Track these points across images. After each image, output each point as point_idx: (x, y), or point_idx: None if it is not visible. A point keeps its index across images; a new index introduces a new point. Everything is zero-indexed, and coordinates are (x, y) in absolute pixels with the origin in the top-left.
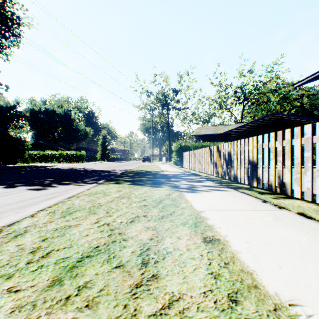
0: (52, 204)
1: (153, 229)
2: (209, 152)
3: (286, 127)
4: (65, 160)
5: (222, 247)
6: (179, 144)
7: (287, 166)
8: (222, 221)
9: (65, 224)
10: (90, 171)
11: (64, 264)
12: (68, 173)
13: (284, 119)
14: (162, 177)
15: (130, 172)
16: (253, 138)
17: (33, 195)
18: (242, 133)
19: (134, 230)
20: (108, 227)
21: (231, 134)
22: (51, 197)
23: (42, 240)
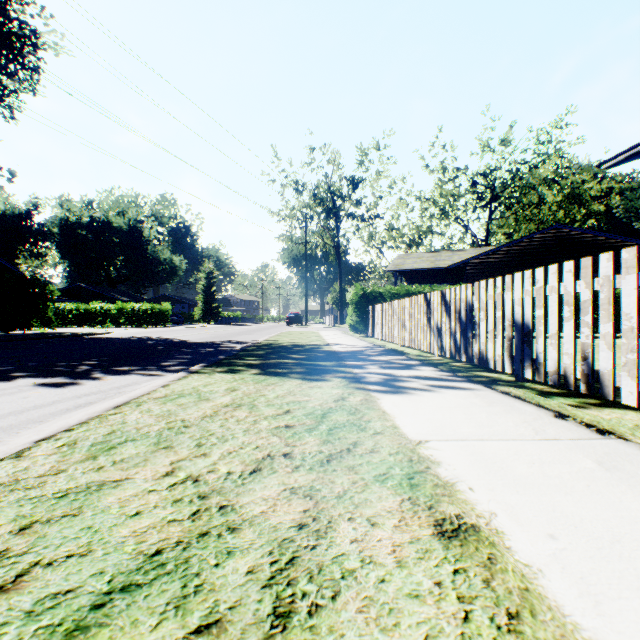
0: (76, 422)
1: (307, 494)
2: (424, 304)
3: (579, 254)
4: (129, 321)
5: (489, 556)
6: (360, 288)
7: (604, 334)
8: (473, 470)
9: (91, 479)
10: (178, 344)
11: (52, 620)
12: (130, 348)
13: (574, 238)
14: (327, 358)
15: (260, 347)
16: (524, 275)
17: (43, 399)
18: (489, 267)
19: (258, 496)
20: (196, 487)
21: (466, 269)
22: (82, 402)
23: (18, 531)
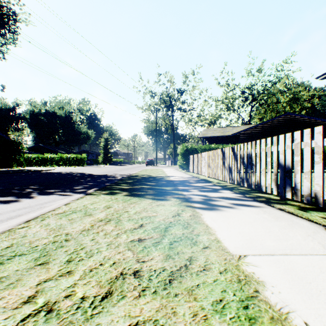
0: None
1: None
2: (221, 154)
3: (300, 128)
4: (64, 163)
5: None
6: (185, 146)
7: None
8: (296, 294)
9: None
10: (86, 176)
11: None
12: (60, 178)
13: (297, 120)
14: (167, 185)
15: (130, 178)
16: (286, 136)
17: None
18: (252, 135)
19: None
20: (46, 322)
21: (240, 136)
22: (13, 215)
23: None
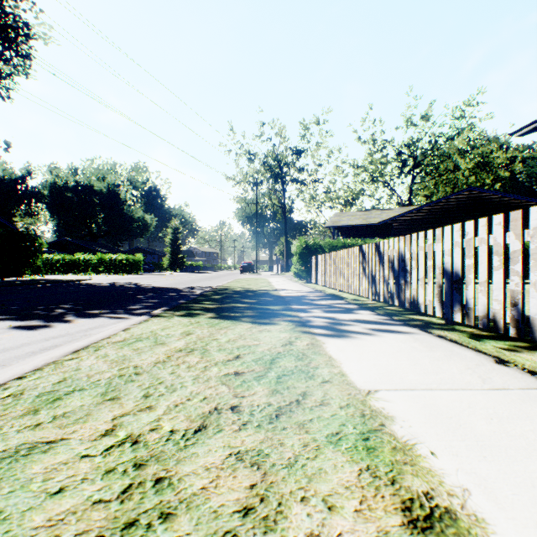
0: (31, 368)
1: (254, 462)
2: (360, 255)
3: (490, 212)
4: (107, 269)
5: None
6: (303, 241)
7: (534, 282)
8: (430, 428)
9: (22, 440)
10: (146, 289)
11: None
12: (104, 293)
13: (485, 198)
14: (275, 302)
15: (217, 292)
16: (454, 228)
17: (13, 341)
18: (412, 224)
19: (200, 464)
20: (134, 451)
21: (393, 225)
22: (48, 345)
23: None
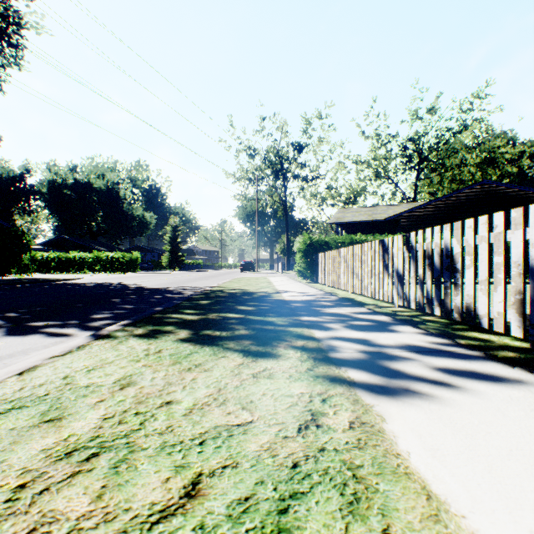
0: None
1: None
2: (380, 251)
3: (505, 207)
4: (103, 268)
5: None
6: (307, 237)
7: None
8: None
9: None
10: (131, 290)
11: None
12: (79, 295)
13: (500, 192)
14: (278, 311)
15: (208, 295)
16: None
17: None
18: (421, 220)
19: None
20: None
21: (401, 222)
22: None
23: None
